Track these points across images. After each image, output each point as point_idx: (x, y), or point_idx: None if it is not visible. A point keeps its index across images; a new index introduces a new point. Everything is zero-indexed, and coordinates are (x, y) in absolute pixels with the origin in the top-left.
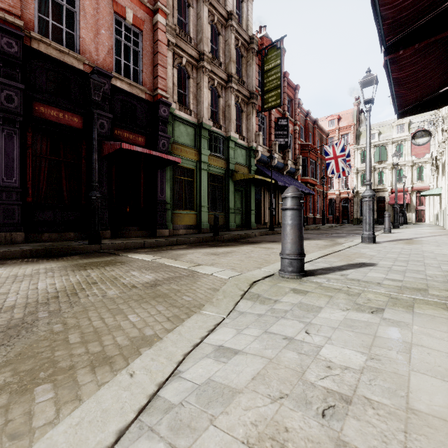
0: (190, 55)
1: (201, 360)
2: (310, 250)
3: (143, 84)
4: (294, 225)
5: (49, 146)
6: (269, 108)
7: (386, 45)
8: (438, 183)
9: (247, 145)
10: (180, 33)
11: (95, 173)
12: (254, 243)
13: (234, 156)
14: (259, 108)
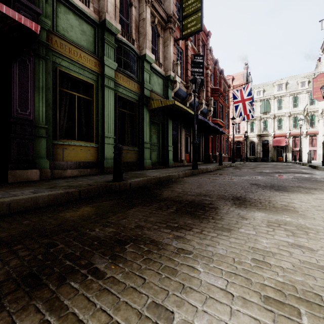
0: None
1: None
2: None
3: None
4: None
5: None
6: (188, 35)
7: None
8: None
9: (164, 74)
10: None
11: None
12: (204, 211)
13: (149, 82)
14: (176, 38)
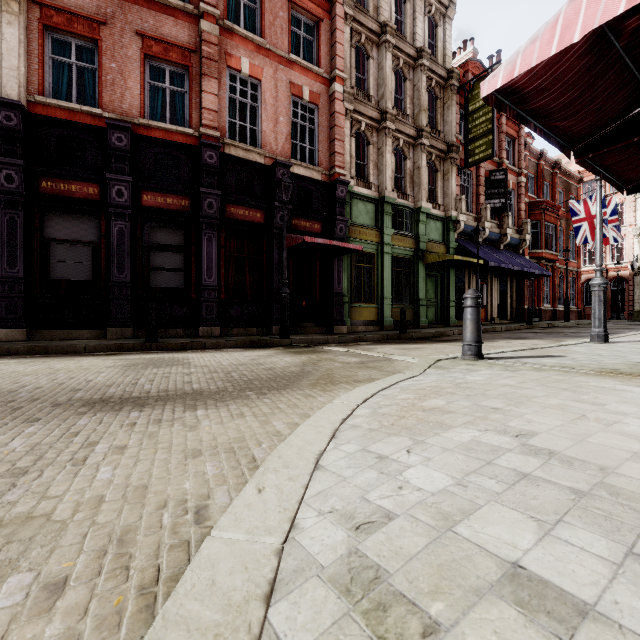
0: (369, 118)
1: (406, 382)
2: None
3: (319, 164)
4: (472, 319)
5: (236, 244)
6: (475, 163)
7: (575, 150)
8: None
9: (444, 215)
10: (358, 95)
11: (285, 271)
12: (449, 341)
13: (425, 232)
14: (461, 162)
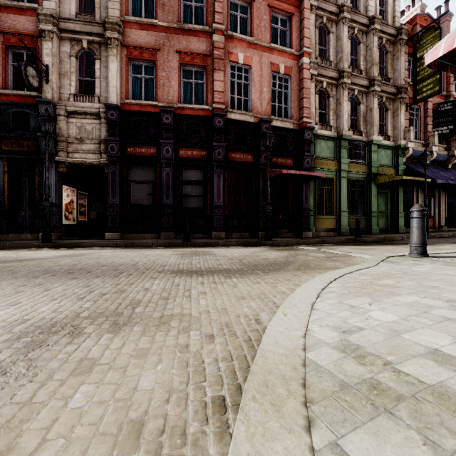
0: (330, 77)
1: (364, 270)
2: None
3: (291, 117)
4: (418, 227)
5: (234, 177)
6: (423, 99)
7: None
8: None
9: (393, 145)
10: (321, 62)
11: (268, 194)
12: (398, 244)
13: (376, 159)
14: (409, 100)
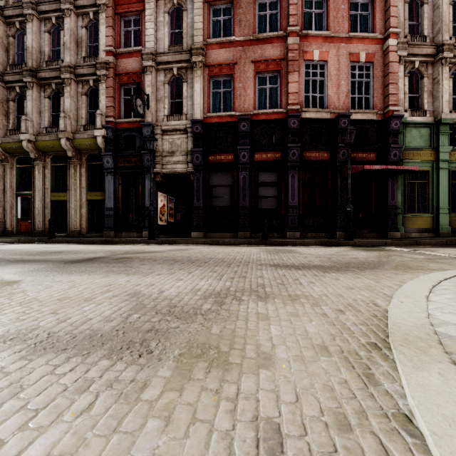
0: (423, 55)
1: None
2: None
3: (374, 107)
4: None
5: (309, 176)
6: None
7: None
8: None
9: None
10: (411, 40)
11: (349, 193)
12: None
13: None
14: None
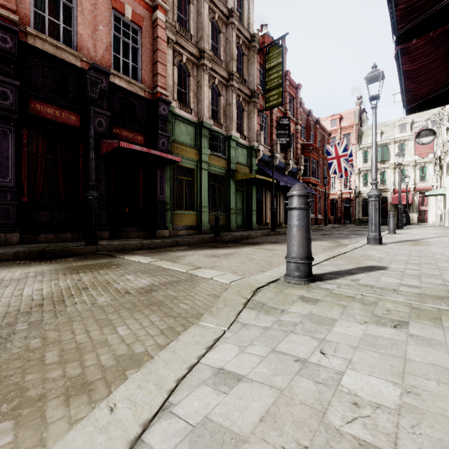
0: (190, 53)
1: (197, 389)
2: (314, 251)
3: (143, 82)
4: (301, 226)
5: (45, 145)
6: (270, 107)
7: (398, 34)
8: (442, 183)
9: (248, 145)
10: (180, 31)
11: (92, 172)
12: (256, 244)
13: (235, 155)
14: (260, 107)
